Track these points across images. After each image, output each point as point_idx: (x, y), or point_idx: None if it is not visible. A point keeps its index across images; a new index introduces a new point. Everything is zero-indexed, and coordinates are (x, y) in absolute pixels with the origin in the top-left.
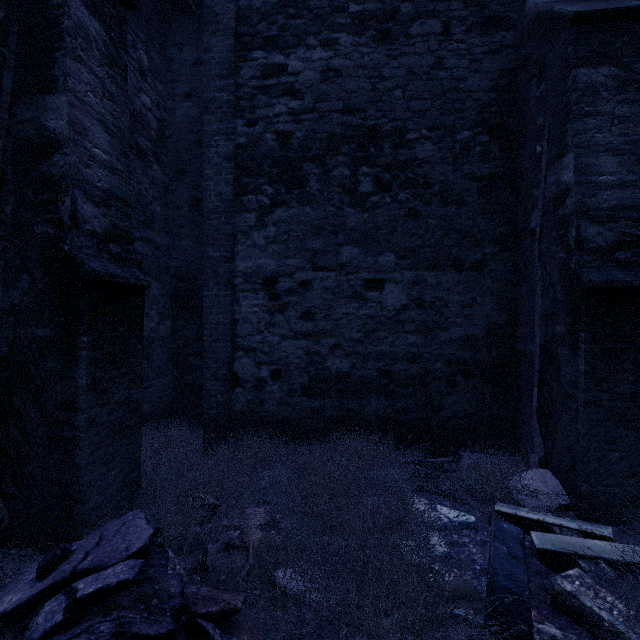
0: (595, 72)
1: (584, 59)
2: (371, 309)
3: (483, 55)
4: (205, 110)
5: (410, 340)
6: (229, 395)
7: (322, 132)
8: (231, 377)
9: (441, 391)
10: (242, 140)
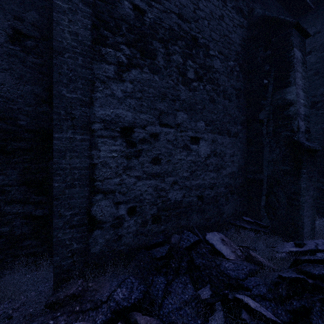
0: None
1: None
2: None
3: None
4: None
5: None
6: None
7: None
8: None
9: None
10: None
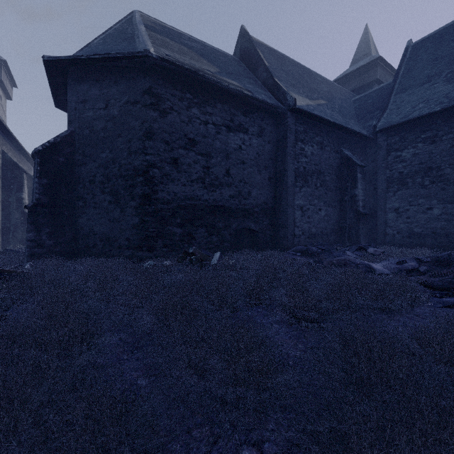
0: None
1: None
2: (428, 215)
3: None
4: (378, 169)
5: (442, 223)
6: (384, 238)
7: (412, 170)
8: (385, 233)
9: (453, 238)
10: (388, 175)
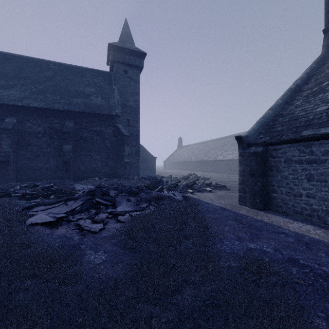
0: (4, 135)
1: (3, 133)
2: None
3: (1, 124)
4: None
5: None
6: None
7: None
8: None
9: None
10: None
